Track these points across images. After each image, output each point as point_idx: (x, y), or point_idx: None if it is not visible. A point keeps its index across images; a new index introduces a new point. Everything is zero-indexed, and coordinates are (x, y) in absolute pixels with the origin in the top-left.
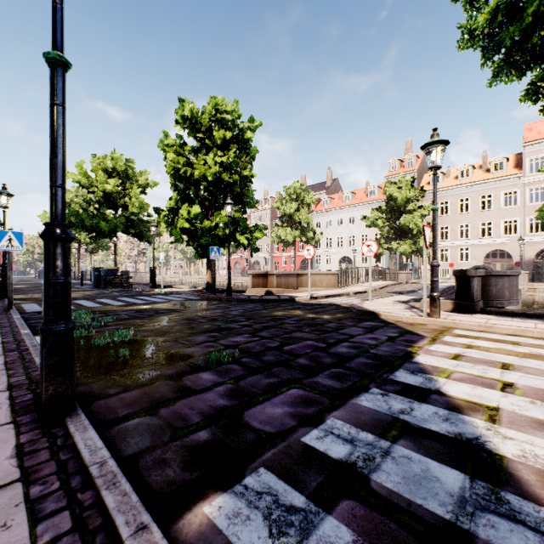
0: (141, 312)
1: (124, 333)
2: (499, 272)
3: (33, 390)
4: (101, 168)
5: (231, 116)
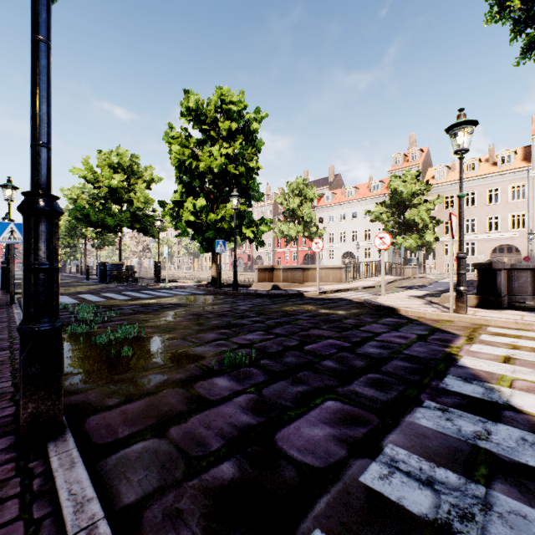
0: (146, 306)
1: (128, 329)
2: (522, 265)
3: (16, 401)
4: (107, 164)
5: (237, 107)
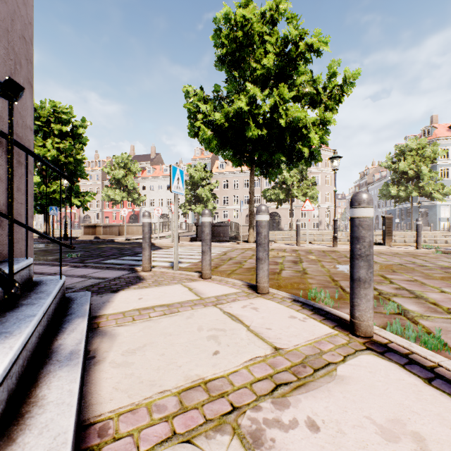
0: None
1: None
2: (218, 224)
3: None
4: None
5: (67, 116)
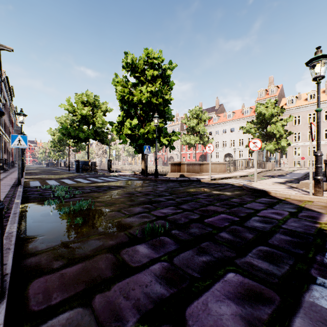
0: (99, 187)
1: (83, 204)
2: None
3: None
4: (80, 101)
5: (157, 61)
